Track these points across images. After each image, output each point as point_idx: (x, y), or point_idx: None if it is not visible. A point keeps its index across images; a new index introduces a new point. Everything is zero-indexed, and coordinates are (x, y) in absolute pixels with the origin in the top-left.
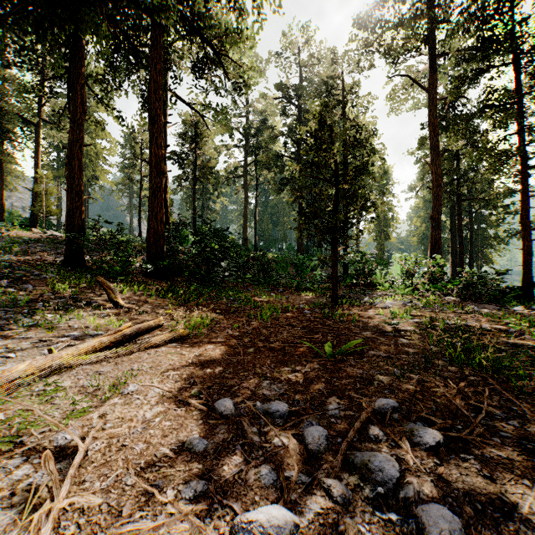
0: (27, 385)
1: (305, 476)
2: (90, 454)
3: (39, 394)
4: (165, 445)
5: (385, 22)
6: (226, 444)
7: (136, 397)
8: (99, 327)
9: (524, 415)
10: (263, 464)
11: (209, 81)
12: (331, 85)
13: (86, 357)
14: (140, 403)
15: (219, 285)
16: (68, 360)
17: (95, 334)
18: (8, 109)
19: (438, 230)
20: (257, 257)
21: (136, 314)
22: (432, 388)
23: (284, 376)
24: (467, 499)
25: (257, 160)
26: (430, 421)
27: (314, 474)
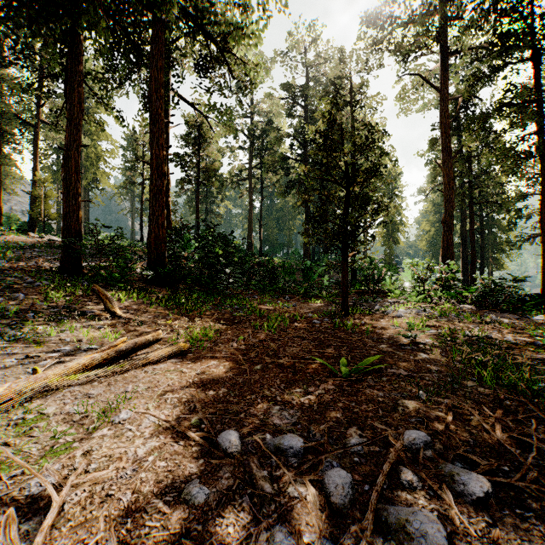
0: (5, 412)
1: (329, 541)
2: (67, 508)
3: (17, 423)
4: (159, 495)
5: (395, 19)
6: (231, 494)
7: (128, 428)
8: (94, 340)
9: None
10: (277, 524)
11: (213, 80)
12: (339, 85)
13: (75, 376)
14: (131, 435)
15: (223, 292)
16: (54, 381)
17: (88, 349)
18: (6, 110)
19: (450, 234)
20: (263, 263)
21: (134, 325)
22: (464, 415)
23: (296, 400)
24: None
25: (262, 162)
26: (469, 460)
27: (340, 538)
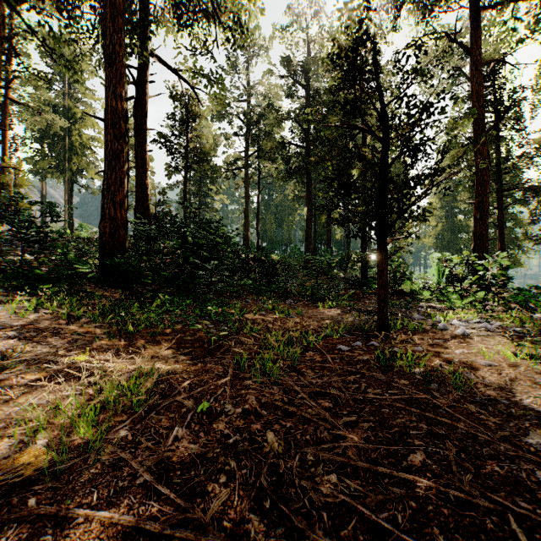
0: None
1: None
2: None
3: None
4: None
5: None
6: None
7: None
8: None
9: None
10: None
11: (200, 41)
12: None
13: None
14: None
15: (203, 296)
16: None
17: None
18: None
19: (484, 224)
20: (259, 258)
21: None
22: None
23: None
24: None
25: (259, 150)
26: None
27: None
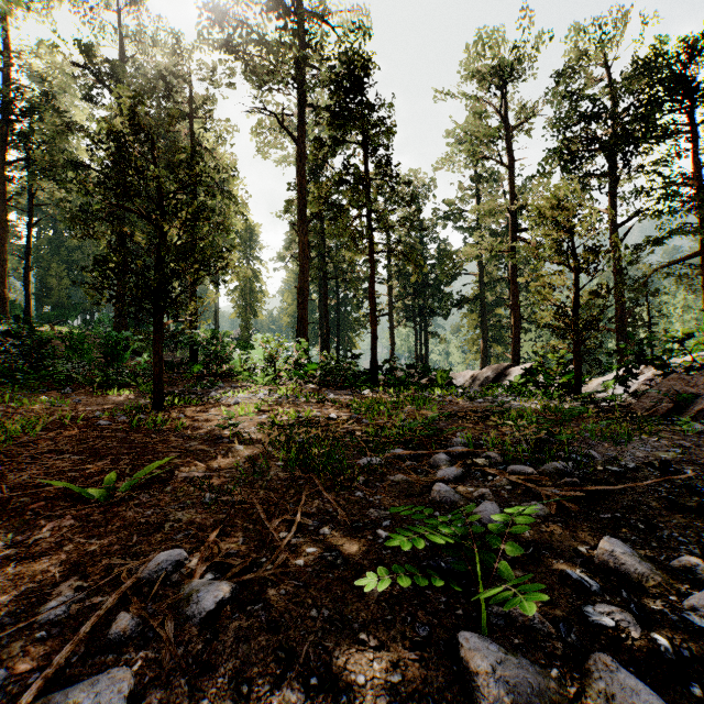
0: None
1: None
2: None
3: None
4: None
5: (247, 36)
6: None
7: None
8: None
9: (338, 516)
10: None
11: None
12: (171, 85)
13: None
14: None
15: None
16: None
17: None
18: None
19: (304, 308)
20: (20, 333)
21: None
22: (250, 509)
23: None
24: (233, 684)
25: (31, 159)
26: (227, 566)
27: None
